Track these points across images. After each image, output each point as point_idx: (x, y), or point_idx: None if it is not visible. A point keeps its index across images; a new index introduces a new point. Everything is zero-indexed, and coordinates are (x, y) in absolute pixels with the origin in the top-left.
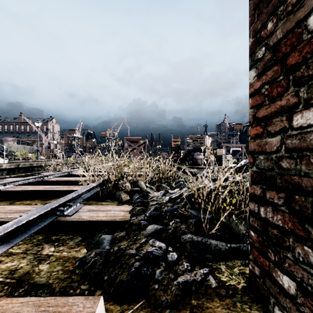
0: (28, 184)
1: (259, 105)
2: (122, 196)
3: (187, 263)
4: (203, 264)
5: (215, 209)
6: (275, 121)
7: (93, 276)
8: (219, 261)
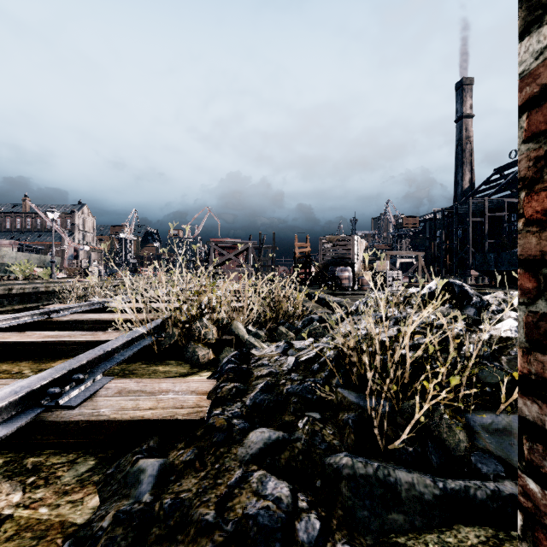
0: (18, 328)
1: None
2: (199, 353)
3: (345, 545)
4: (385, 541)
5: (397, 387)
6: None
7: None
8: (423, 530)
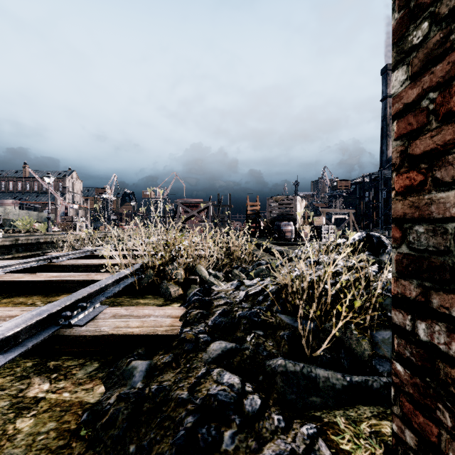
0: (26, 270)
1: (416, 131)
2: (171, 289)
3: (278, 415)
4: (306, 415)
5: (321, 313)
6: (454, 159)
7: (109, 444)
8: (334, 408)
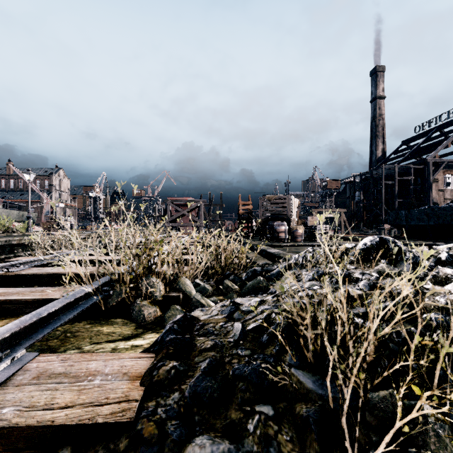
0: None
1: None
2: (145, 312)
3: None
4: None
5: (359, 368)
6: None
7: None
8: None
